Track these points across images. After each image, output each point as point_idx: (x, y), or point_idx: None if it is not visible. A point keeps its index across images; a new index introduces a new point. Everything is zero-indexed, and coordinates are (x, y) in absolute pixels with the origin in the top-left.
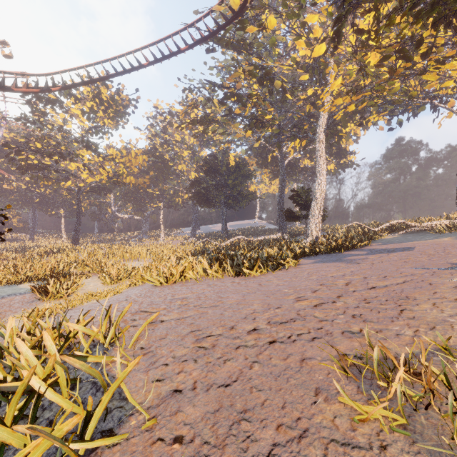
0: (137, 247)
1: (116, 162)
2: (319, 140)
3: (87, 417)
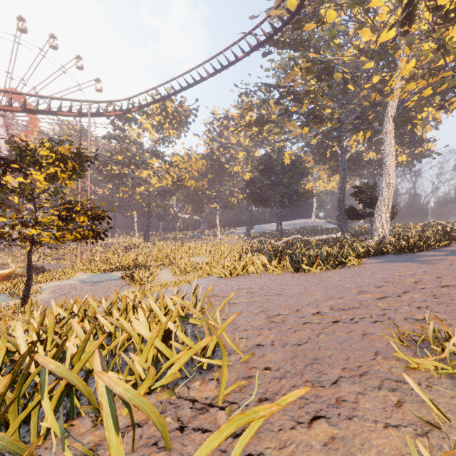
0: (197, 245)
1: (179, 167)
2: (387, 130)
3: (204, 349)
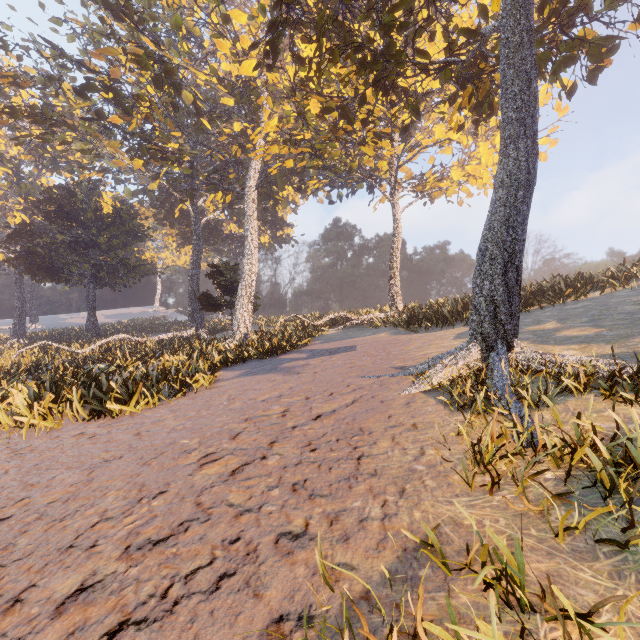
0: None
1: None
2: (249, 198)
3: None
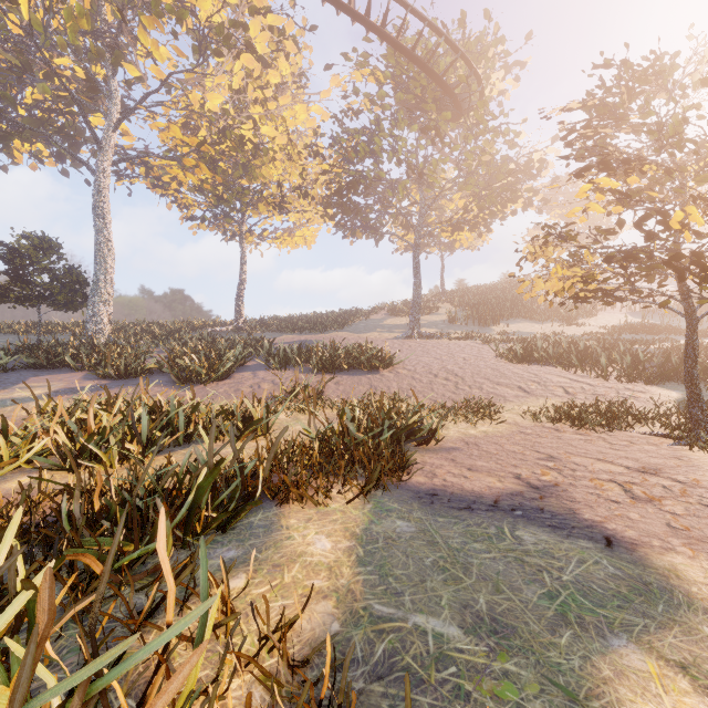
0: None
1: None
2: (107, 174)
3: None
